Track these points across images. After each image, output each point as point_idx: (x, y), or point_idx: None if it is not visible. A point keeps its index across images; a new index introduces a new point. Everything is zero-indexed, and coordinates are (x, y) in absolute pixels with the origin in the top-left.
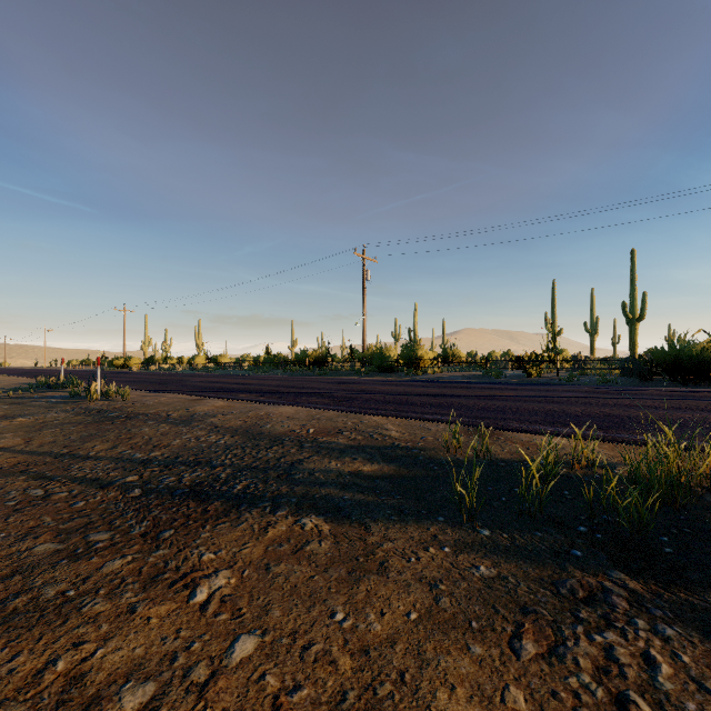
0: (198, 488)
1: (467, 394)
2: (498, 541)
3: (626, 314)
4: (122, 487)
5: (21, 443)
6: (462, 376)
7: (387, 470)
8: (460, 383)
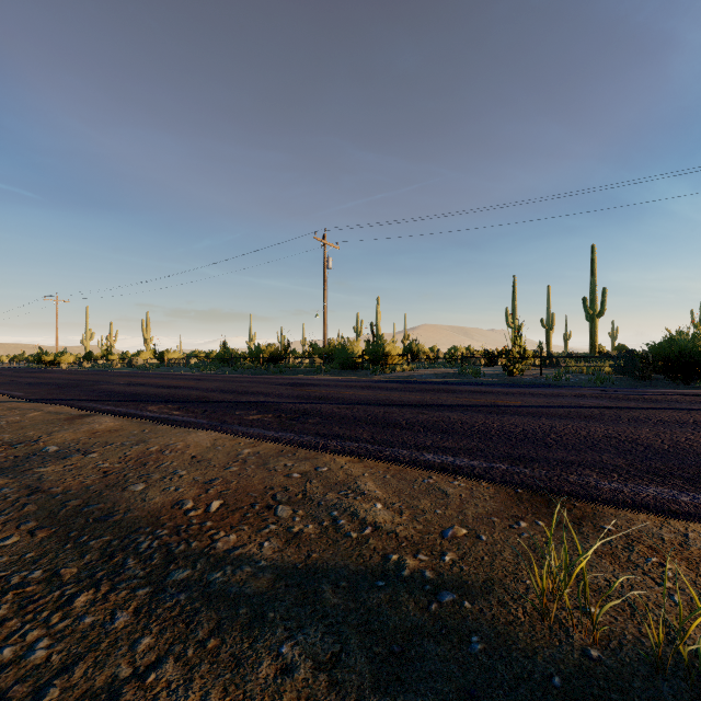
0: None
1: (460, 404)
2: None
3: (586, 310)
4: None
5: None
6: (435, 374)
7: None
8: (439, 385)
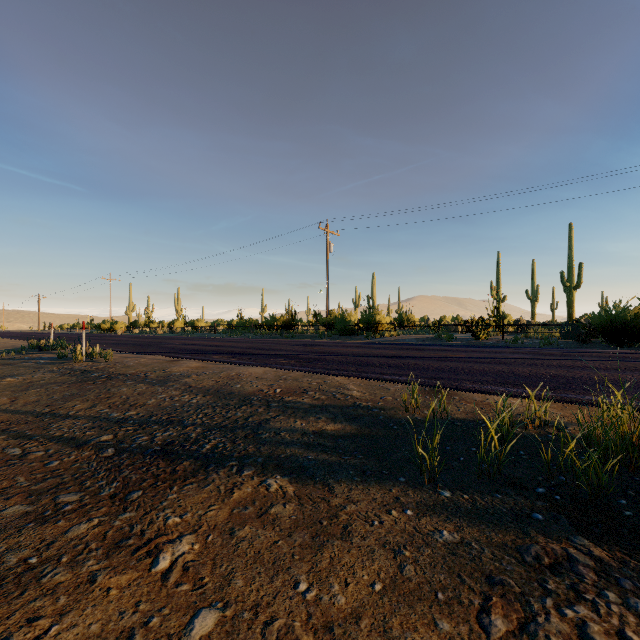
0: (169, 447)
1: (421, 356)
2: (459, 503)
3: (564, 283)
4: (97, 446)
5: (7, 403)
6: (416, 338)
7: (349, 429)
8: (415, 346)
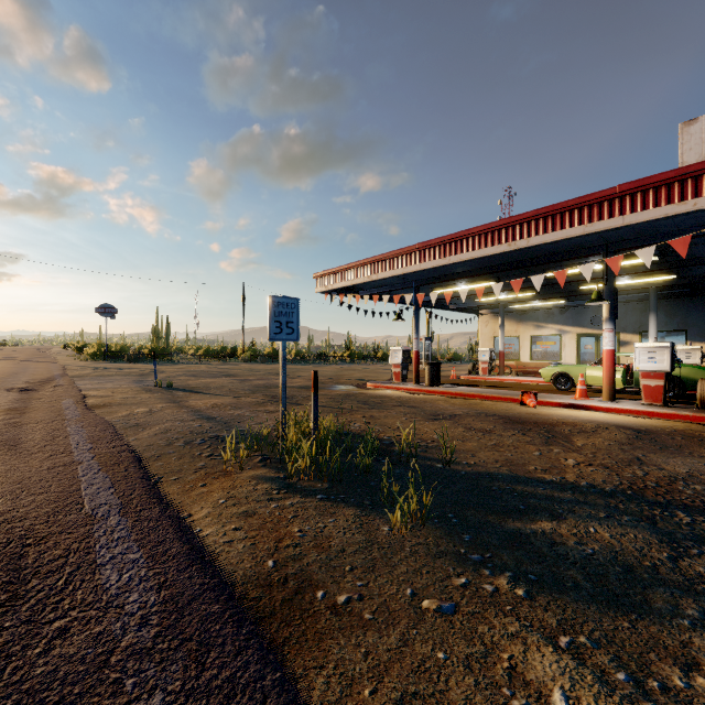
0: None
1: None
2: (435, 462)
3: None
4: None
5: None
6: None
7: (517, 522)
8: None
